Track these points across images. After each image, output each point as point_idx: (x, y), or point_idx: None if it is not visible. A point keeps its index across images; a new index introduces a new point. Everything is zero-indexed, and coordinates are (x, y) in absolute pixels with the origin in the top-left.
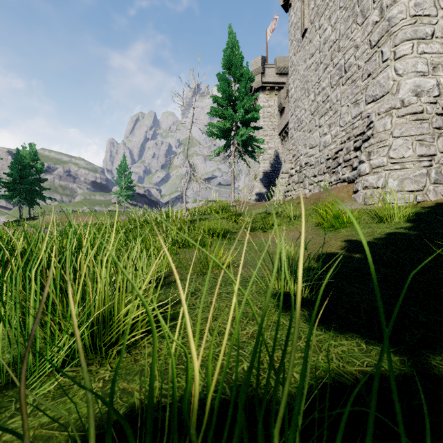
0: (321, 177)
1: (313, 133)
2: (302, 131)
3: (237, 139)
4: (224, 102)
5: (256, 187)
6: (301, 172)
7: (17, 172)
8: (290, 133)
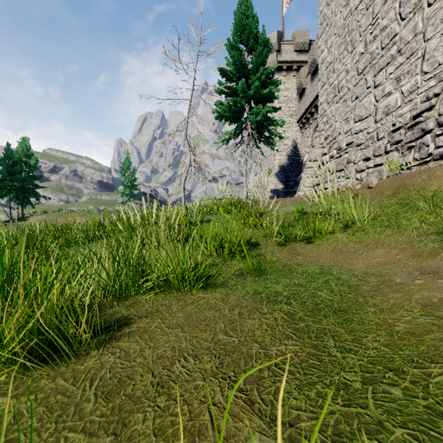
0: (381, 159)
1: (363, 98)
2: (341, 101)
3: (250, 122)
4: (235, 77)
5: (271, 182)
6: (340, 157)
7: (7, 168)
8: (320, 110)
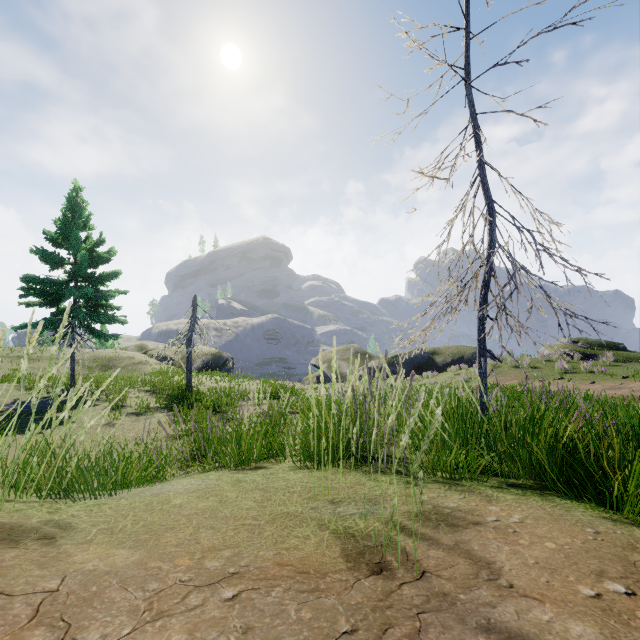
0: None
1: None
2: None
3: None
4: None
5: None
6: None
7: None
8: None
